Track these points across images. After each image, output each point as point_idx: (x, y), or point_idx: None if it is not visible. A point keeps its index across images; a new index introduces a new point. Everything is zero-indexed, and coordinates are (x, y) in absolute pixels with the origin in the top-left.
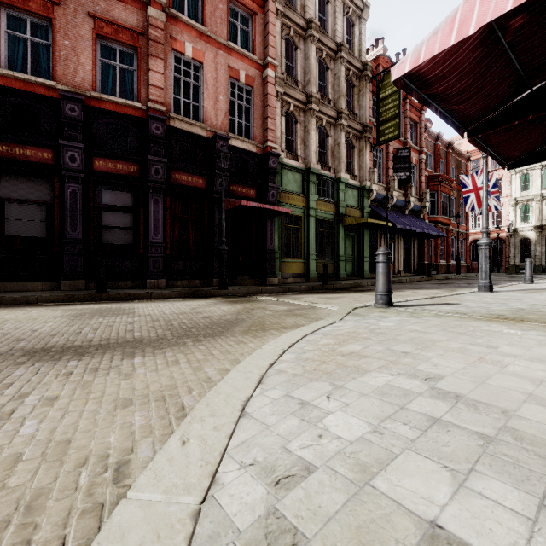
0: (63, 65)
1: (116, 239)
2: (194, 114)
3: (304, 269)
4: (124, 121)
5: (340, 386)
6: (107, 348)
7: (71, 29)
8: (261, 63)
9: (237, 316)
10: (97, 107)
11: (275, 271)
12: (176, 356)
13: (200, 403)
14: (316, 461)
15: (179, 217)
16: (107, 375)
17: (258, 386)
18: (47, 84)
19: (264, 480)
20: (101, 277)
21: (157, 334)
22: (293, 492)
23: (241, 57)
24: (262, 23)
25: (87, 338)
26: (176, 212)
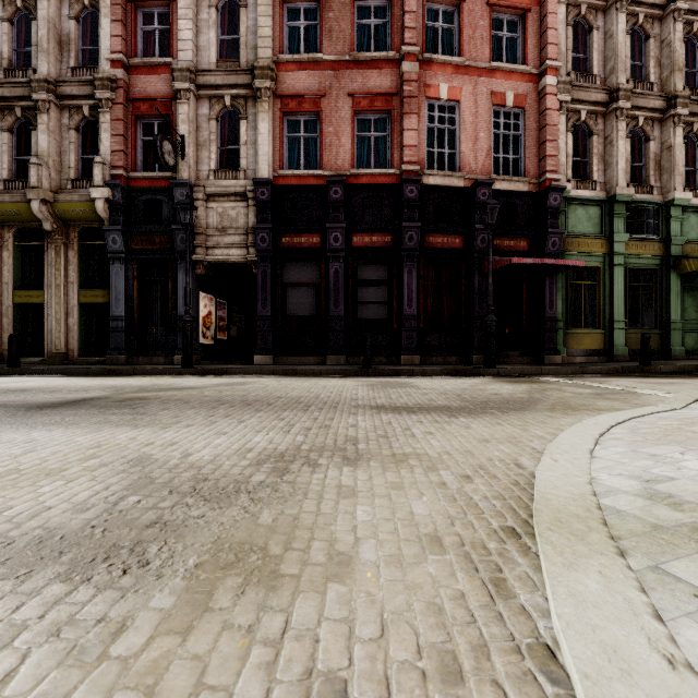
0: (328, 152)
1: (371, 314)
2: (449, 163)
3: (605, 342)
4: (379, 191)
5: (694, 449)
6: (427, 410)
7: (334, 115)
8: (535, 72)
9: (530, 395)
10: (355, 184)
11: (557, 346)
12: (494, 420)
13: (549, 446)
14: (678, 477)
15: (432, 286)
16: (451, 425)
17: (595, 445)
18: (316, 173)
19: (635, 480)
20: (367, 353)
21: (458, 404)
22: (662, 484)
23: (507, 75)
24: (537, 19)
25: (401, 402)
26: (429, 280)
